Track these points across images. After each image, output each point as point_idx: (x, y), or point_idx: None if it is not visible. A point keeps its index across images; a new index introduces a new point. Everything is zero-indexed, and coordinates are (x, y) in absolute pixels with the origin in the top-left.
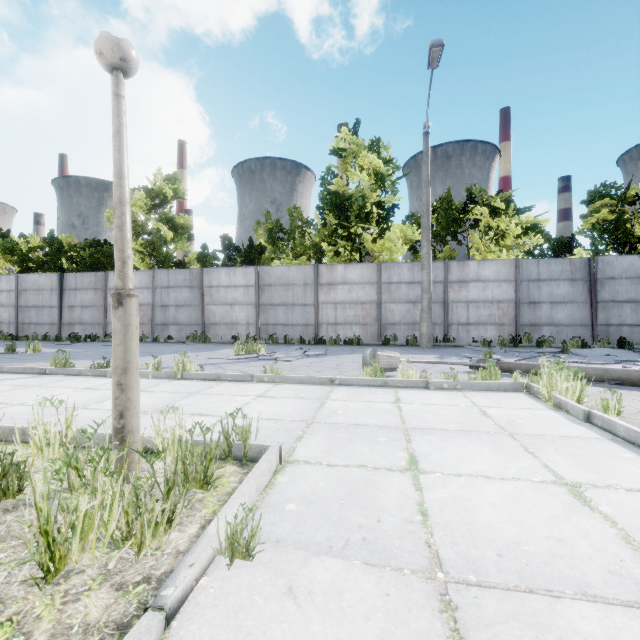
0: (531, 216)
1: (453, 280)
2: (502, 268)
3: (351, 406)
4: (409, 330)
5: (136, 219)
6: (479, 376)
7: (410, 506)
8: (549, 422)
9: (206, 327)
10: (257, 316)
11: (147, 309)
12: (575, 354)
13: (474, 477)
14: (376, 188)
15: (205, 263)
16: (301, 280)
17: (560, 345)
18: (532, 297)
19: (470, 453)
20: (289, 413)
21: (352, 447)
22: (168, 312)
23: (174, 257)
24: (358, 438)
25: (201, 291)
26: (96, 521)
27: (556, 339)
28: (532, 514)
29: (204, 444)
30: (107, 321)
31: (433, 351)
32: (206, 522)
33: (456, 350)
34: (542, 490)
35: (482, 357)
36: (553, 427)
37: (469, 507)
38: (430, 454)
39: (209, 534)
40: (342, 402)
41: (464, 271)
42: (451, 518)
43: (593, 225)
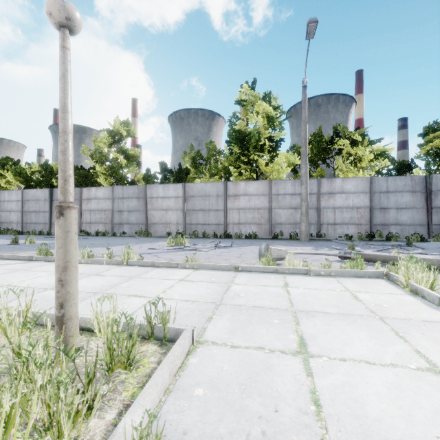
0: (380, 146)
1: (324, 192)
2: (360, 183)
3: (250, 290)
4: (292, 228)
5: (102, 151)
6: (348, 265)
7: (304, 394)
8: (410, 307)
9: (149, 226)
10: (184, 218)
11: (108, 213)
12: (417, 247)
13: (357, 362)
14: (268, 127)
15: (148, 181)
16: (214, 193)
17: (404, 239)
18: (382, 204)
19: (350, 336)
20: (203, 295)
21: (251, 328)
22: (123, 215)
23: (127, 177)
24: (256, 320)
25: (145, 201)
26: (17, 417)
27: (401, 235)
28: (417, 407)
29: (128, 331)
30: (82, 221)
31: (310, 244)
32: (124, 407)
33: (326, 243)
34: (420, 378)
35: (347, 249)
36: (415, 311)
37: (357, 397)
38: (316, 337)
39: (118, 433)
40: (243, 286)
41: (332, 186)
42: (342, 409)
43: (428, 151)
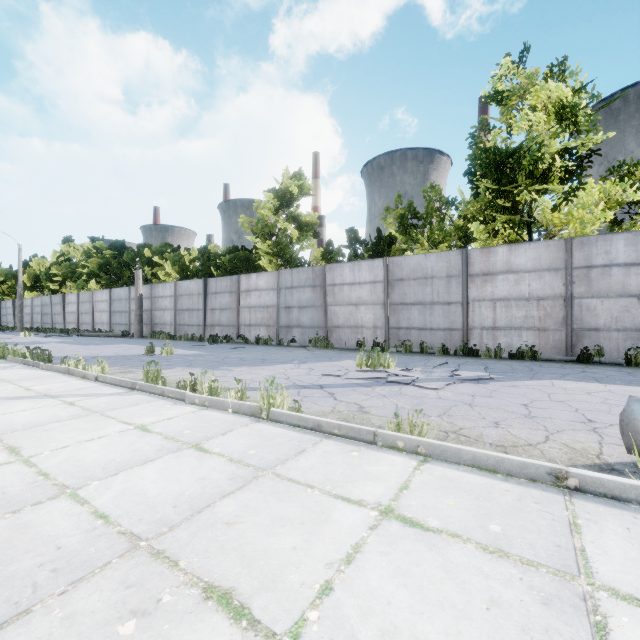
0: None
1: None
2: None
3: None
4: (627, 340)
5: (266, 222)
6: None
7: None
8: None
9: (329, 330)
10: (386, 318)
11: (273, 311)
12: None
13: None
14: (558, 132)
15: (330, 261)
16: (443, 271)
17: None
18: None
19: None
20: None
21: None
22: (291, 314)
23: (301, 257)
24: None
25: (324, 290)
26: None
27: None
28: None
29: None
30: (239, 323)
31: None
32: None
33: None
34: None
35: None
36: None
37: None
38: None
39: None
40: None
41: None
42: None
43: None
